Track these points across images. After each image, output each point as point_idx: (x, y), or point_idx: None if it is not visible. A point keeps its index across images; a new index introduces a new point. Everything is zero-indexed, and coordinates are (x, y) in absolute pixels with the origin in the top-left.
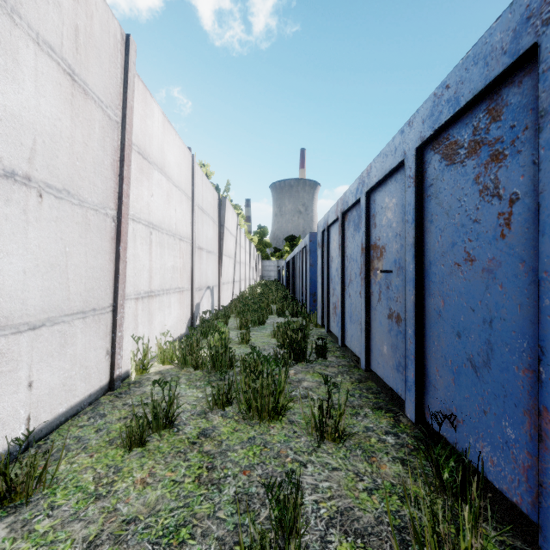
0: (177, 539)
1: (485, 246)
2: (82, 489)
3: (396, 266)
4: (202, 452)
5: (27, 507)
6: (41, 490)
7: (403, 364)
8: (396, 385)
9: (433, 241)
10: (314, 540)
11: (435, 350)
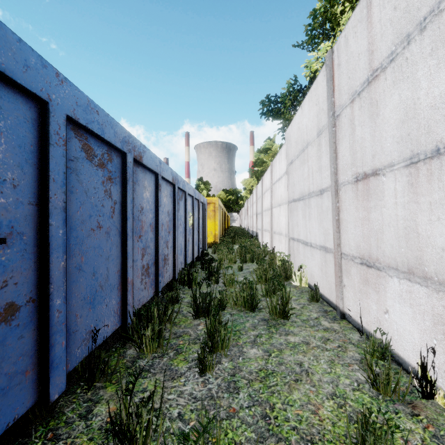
0: (264, 371)
1: (106, 220)
2: (356, 401)
3: (3, 232)
4: (285, 439)
5: (374, 390)
6: (387, 402)
7: (24, 366)
8: (3, 421)
9: (74, 210)
10: (195, 368)
11: (76, 300)
